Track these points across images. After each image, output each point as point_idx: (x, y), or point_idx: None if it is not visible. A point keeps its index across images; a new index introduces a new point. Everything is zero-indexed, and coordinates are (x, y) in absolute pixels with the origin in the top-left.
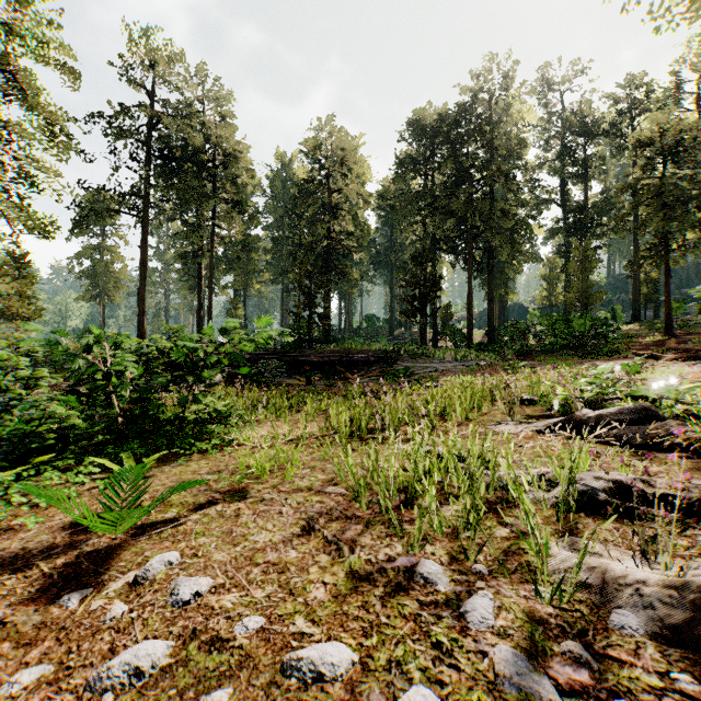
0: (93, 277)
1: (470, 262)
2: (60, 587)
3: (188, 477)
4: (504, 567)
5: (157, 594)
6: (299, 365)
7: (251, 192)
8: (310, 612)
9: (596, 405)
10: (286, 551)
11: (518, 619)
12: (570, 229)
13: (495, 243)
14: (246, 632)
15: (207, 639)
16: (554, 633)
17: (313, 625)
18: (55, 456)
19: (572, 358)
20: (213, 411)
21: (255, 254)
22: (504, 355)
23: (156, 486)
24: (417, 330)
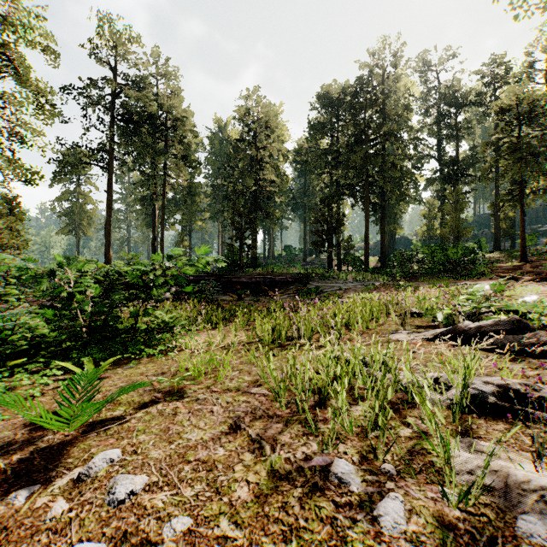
0: (70, 216)
1: (367, 203)
2: (12, 483)
3: (137, 378)
4: (410, 467)
5: (96, 492)
6: (232, 285)
7: (194, 149)
8: (234, 513)
9: (474, 318)
10: (215, 449)
11: (429, 523)
12: (445, 178)
13: (387, 189)
14: (174, 534)
15: (137, 540)
16: (464, 539)
17: (236, 528)
18: (29, 359)
19: (448, 279)
20: (161, 322)
21: (198, 198)
22: (394, 277)
23: (108, 387)
24: (325, 257)
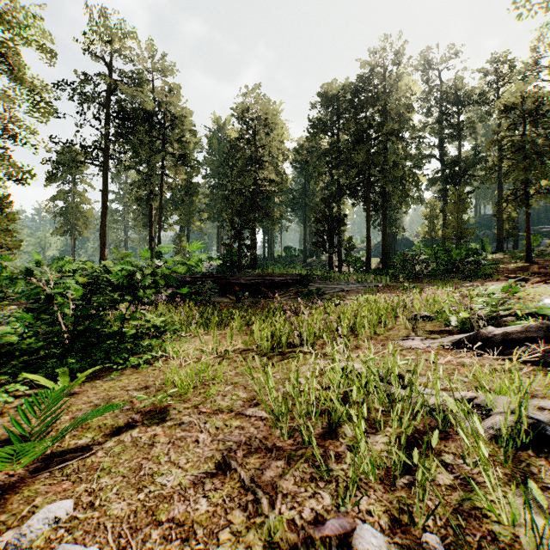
0: (66, 216)
1: (368, 203)
2: None
3: (116, 393)
4: (463, 540)
5: None
6: (230, 286)
7: (193, 148)
8: None
9: (494, 322)
10: (195, 501)
11: None
12: (447, 177)
13: (388, 188)
14: None
15: None
16: None
17: None
18: None
19: (453, 281)
20: (151, 326)
21: (196, 198)
22: (397, 278)
23: (80, 405)
24: (326, 258)
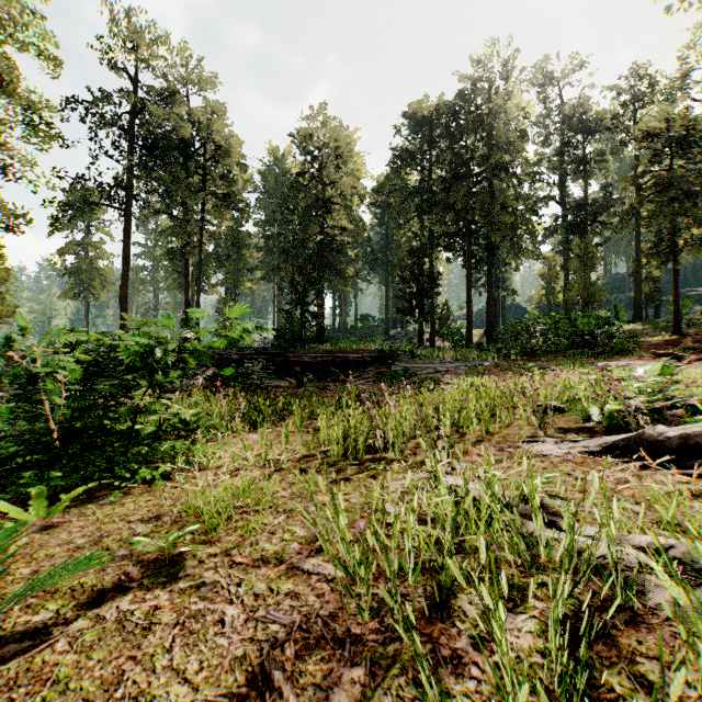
0: (77, 274)
1: (469, 258)
2: None
3: (111, 527)
4: None
5: None
6: (290, 366)
7: (242, 187)
8: None
9: (659, 418)
10: None
11: None
12: (571, 225)
13: (495, 239)
14: None
15: None
16: None
17: None
18: None
19: (581, 358)
20: (178, 422)
21: (246, 251)
22: (507, 355)
23: (52, 548)
24: (413, 329)
